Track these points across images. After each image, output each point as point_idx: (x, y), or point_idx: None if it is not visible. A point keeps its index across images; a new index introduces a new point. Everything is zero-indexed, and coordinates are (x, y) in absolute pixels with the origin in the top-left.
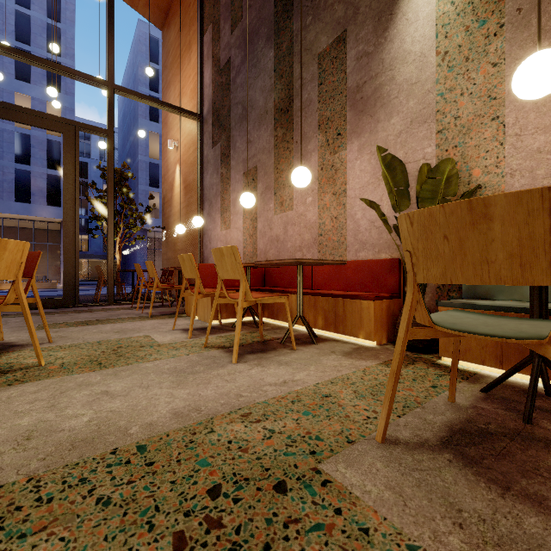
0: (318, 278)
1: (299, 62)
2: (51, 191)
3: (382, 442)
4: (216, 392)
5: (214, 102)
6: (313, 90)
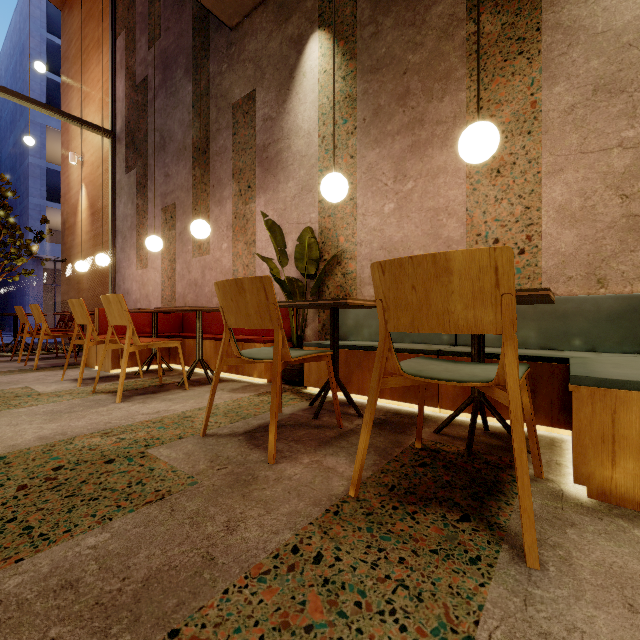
0: None
1: (216, 106)
2: None
3: (203, 436)
4: (87, 422)
5: (129, 121)
6: (228, 138)
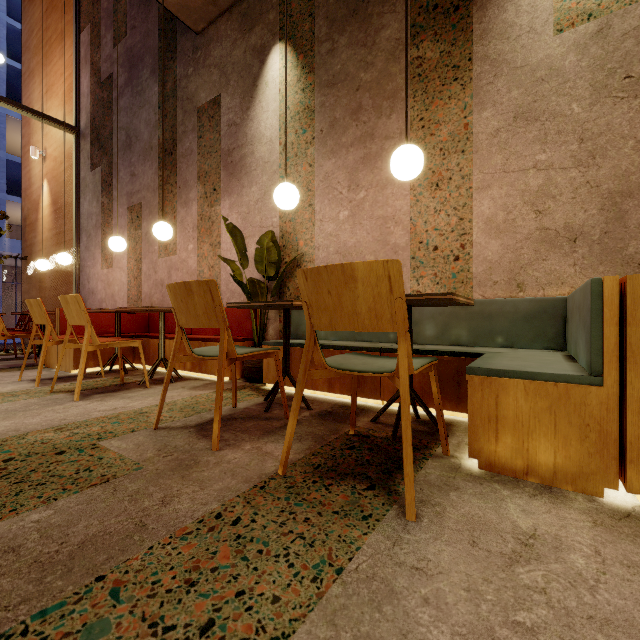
0: None
1: (182, 108)
2: None
3: (156, 429)
4: (42, 419)
5: (94, 118)
6: (194, 141)
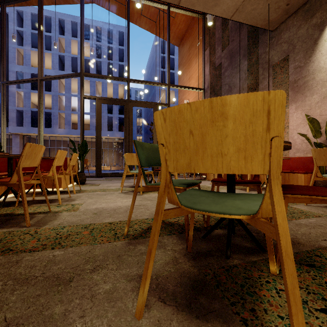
0: None
1: (262, 67)
2: (118, 124)
3: (306, 205)
4: None
5: (211, 83)
6: (270, 81)
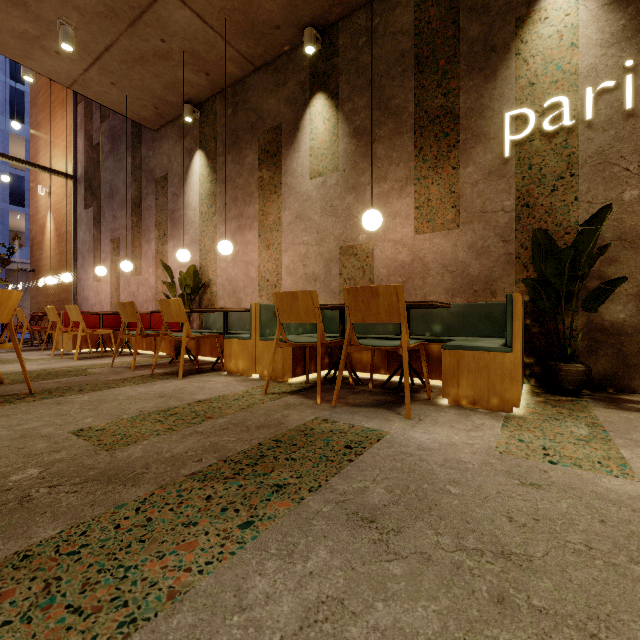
0: (153, 321)
1: (146, 177)
2: None
3: (112, 367)
4: (60, 365)
5: (87, 171)
6: (153, 201)
